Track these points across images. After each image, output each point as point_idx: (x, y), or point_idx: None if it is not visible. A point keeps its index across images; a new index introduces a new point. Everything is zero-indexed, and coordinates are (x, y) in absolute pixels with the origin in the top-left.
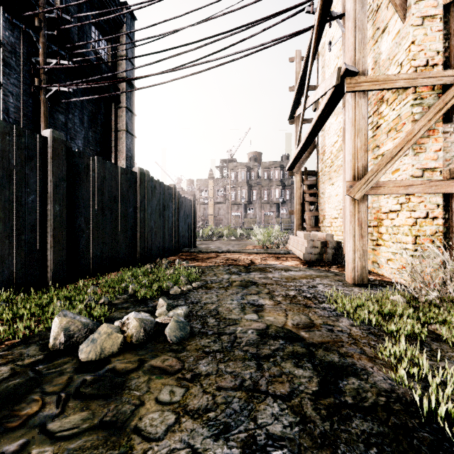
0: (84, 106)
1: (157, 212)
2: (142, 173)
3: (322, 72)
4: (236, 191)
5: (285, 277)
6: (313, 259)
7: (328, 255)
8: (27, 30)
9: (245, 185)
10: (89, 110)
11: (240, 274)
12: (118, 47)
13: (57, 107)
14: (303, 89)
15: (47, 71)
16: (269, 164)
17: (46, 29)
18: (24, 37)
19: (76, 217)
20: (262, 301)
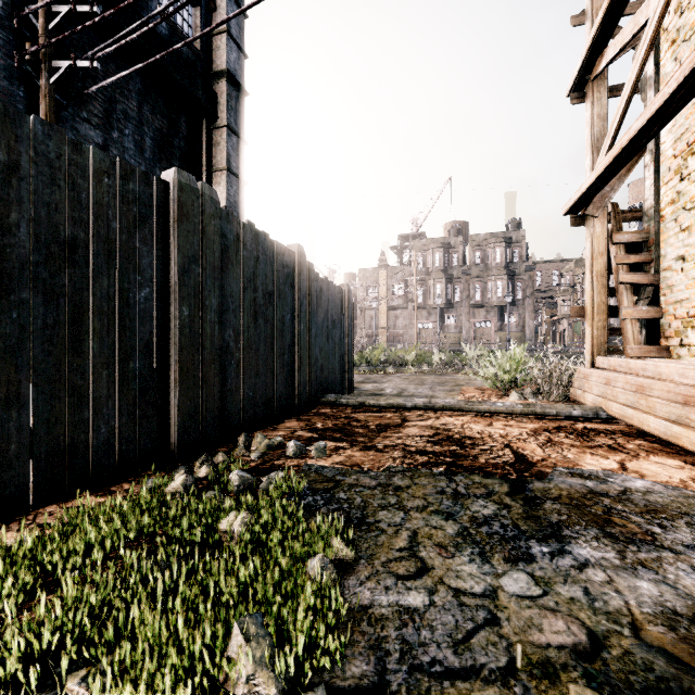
0: (144, 119)
1: (247, 307)
2: (188, 187)
3: None
4: (425, 286)
5: None
6: None
7: None
8: None
9: (440, 276)
10: (156, 127)
11: (529, 560)
12: (213, 18)
13: (86, 114)
14: None
15: (52, 30)
16: (484, 238)
17: None
18: None
19: None
20: None
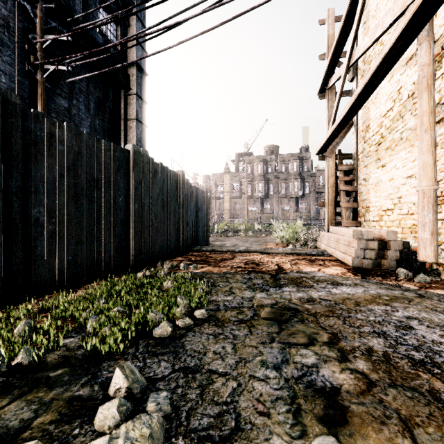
0: (90, 92)
1: (160, 203)
2: (137, 152)
3: (364, 29)
4: (252, 185)
5: (340, 299)
6: (367, 266)
7: (389, 261)
8: (22, 3)
9: (261, 179)
10: (96, 96)
11: (267, 291)
12: (128, 31)
13: (59, 91)
14: (343, 47)
15: (44, 48)
16: (287, 156)
17: (44, 2)
18: (19, 11)
19: (31, 206)
20: (329, 374)
